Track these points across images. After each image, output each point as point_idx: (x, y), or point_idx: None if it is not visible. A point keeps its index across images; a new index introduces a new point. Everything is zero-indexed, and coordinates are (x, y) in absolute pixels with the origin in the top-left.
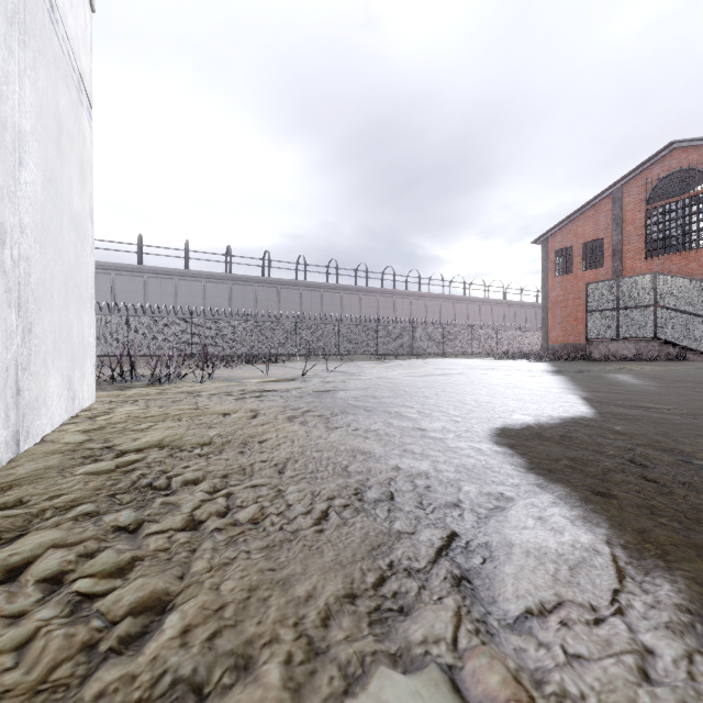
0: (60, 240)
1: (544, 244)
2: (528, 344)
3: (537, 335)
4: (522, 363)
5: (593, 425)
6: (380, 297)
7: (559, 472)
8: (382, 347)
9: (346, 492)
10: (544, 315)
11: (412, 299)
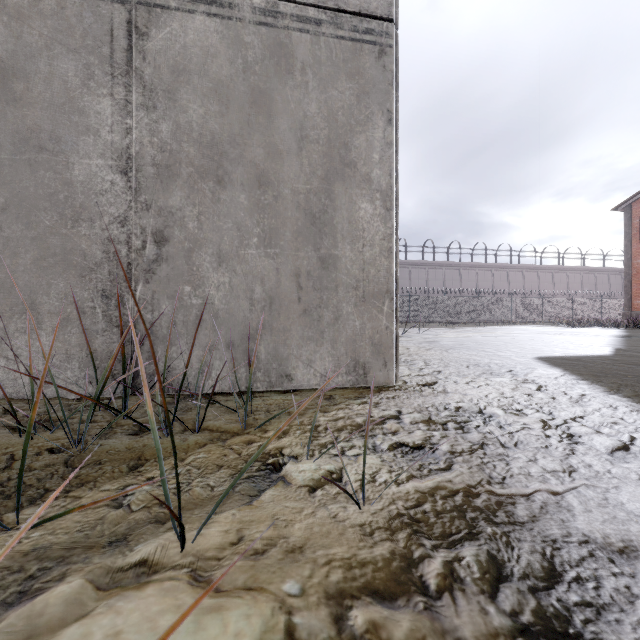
0: None
1: (626, 210)
2: (611, 312)
3: (622, 302)
4: (593, 329)
5: (602, 357)
6: (446, 269)
7: (562, 365)
8: (449, 316)
9: (472, 364)
10: (626, 283)
11: (478, 270)
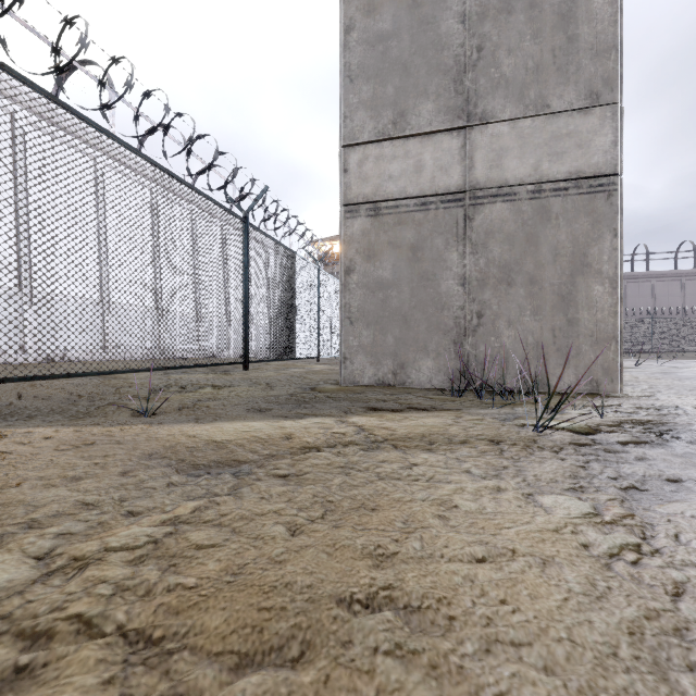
0: None
1: None
2: None
3: None
4: None
5: None
6: None
7: None
8: None
9: None
10: None
11: None
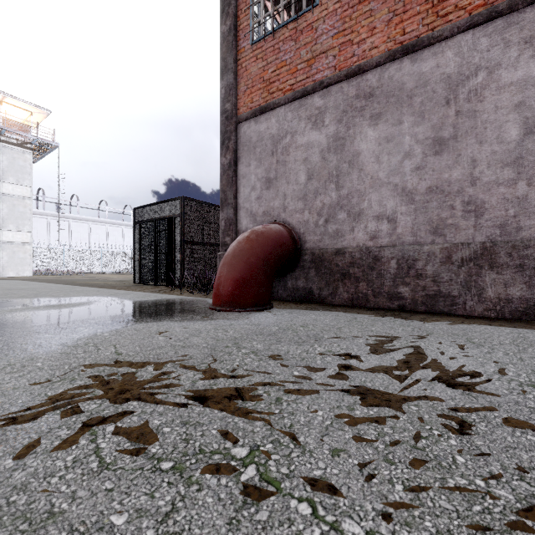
0: (14, 261)
1: None
2: None
3: None
4: None
5: None
6: None
7: None
8: None
9: None
10: None
11: None
